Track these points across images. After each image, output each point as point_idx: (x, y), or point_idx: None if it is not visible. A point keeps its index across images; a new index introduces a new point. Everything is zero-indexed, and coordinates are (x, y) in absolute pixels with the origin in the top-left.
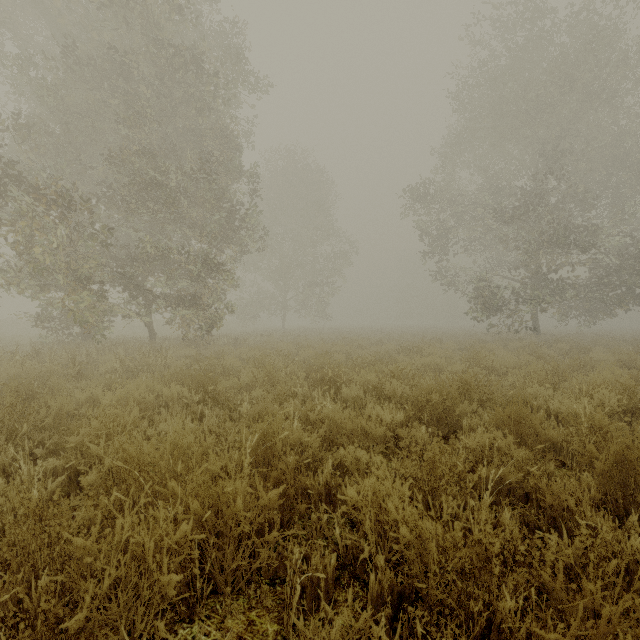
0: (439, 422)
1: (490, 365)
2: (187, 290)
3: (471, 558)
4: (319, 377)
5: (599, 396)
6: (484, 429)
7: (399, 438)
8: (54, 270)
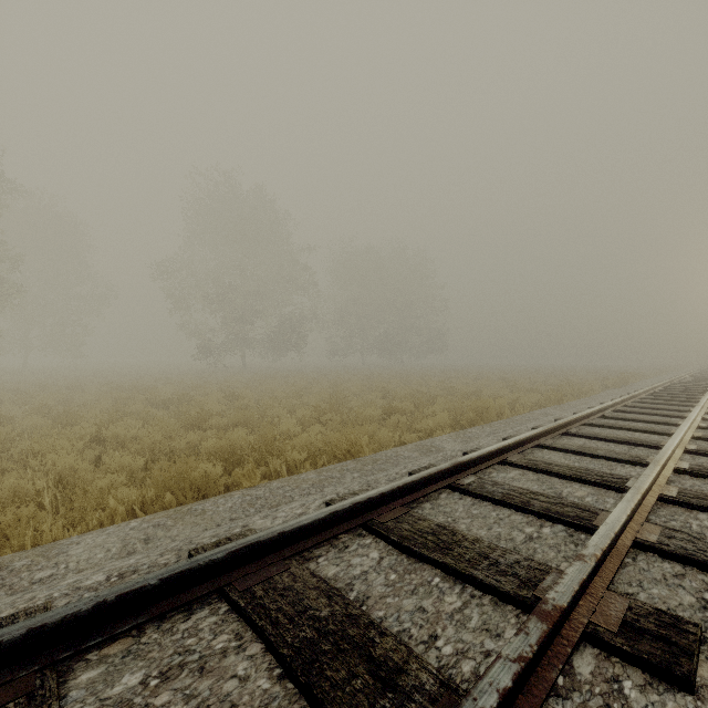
0: None
1: (165, 382)
2: None
3: (99, 398)
4: (74, 389)
5: (169, 385)
6: None
7: None
8: None
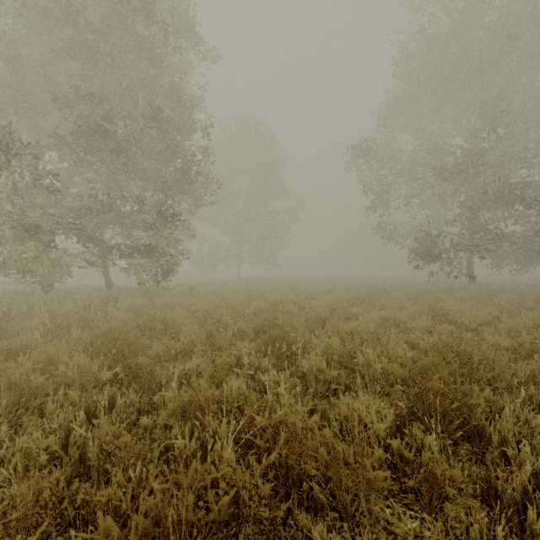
0: (444, 420)
1: (458, 320)
2: (143, 242)
3: None
4: (270, 339)
5: None
6: (525, 441)
7: (388, 447)
8: (4, 220)
